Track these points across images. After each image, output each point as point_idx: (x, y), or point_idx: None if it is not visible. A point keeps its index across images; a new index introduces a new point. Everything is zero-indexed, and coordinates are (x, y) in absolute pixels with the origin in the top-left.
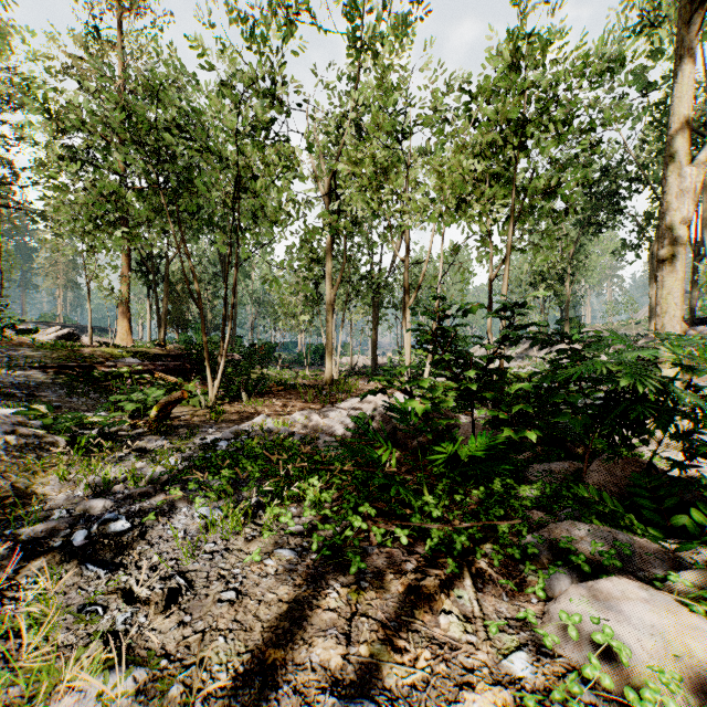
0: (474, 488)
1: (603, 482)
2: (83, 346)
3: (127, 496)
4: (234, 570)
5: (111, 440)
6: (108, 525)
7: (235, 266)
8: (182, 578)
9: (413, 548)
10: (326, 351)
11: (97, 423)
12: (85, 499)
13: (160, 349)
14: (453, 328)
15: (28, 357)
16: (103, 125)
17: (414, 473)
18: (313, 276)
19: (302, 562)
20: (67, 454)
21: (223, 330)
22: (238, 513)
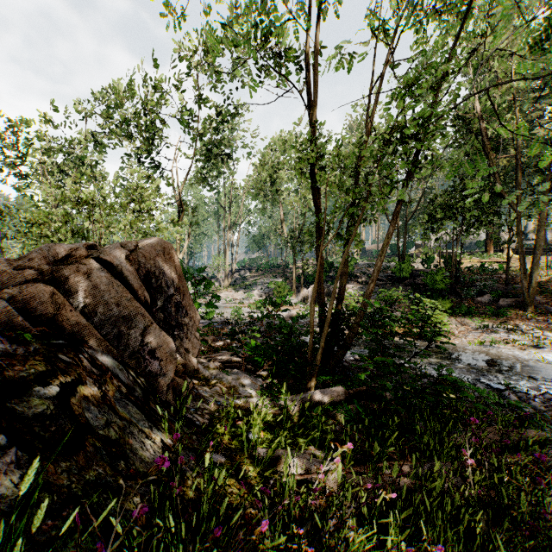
0: None
1: None
2: None
3: None
4: None
5: None
6: None
7: None
8: None
9: None
10: None
11: None
12: None
13: None
14: None
15: None
16: None
17: None
18: None
19: None
20: None
21: None
22: None
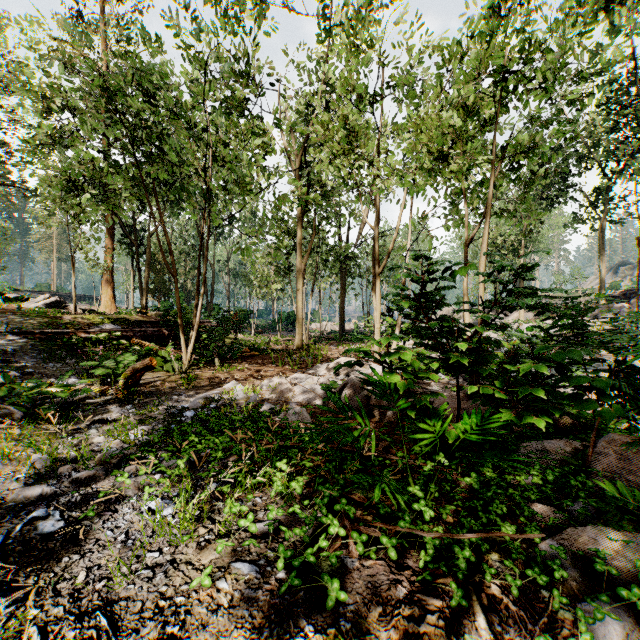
0: (462, 472)
1: (614, 467)
2: (66, 313)
3: (72, 481)
4: (177, 598)
5: (76, 408)
6: (36, 525)
7: (208, 235)
8: (106, 615)
9: (402, 559)
10: (297, 318)
11: (57, 393)
12: (25, 484)
13: (141, 316)
14: (438, 292)
15: (9, 323)
16: (72, 90)
17: (391, 449)
18: (284, 247)
19: (264, 585)
20: (22, 427)
21: (197, 298)
22: (191, 509)
